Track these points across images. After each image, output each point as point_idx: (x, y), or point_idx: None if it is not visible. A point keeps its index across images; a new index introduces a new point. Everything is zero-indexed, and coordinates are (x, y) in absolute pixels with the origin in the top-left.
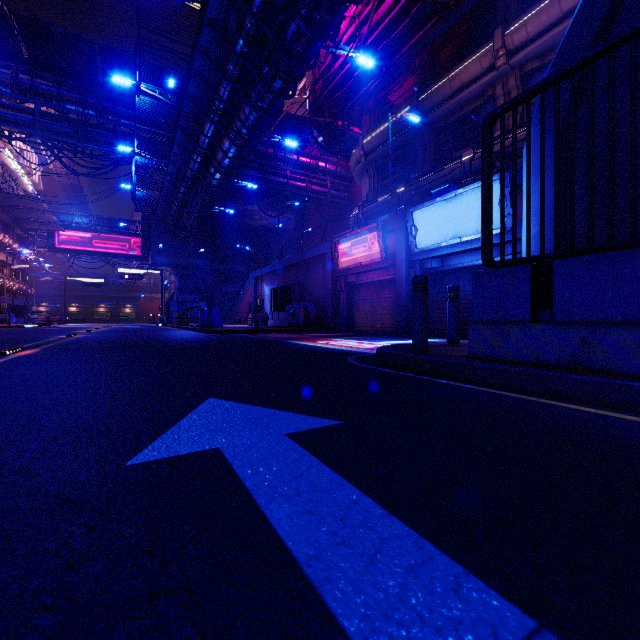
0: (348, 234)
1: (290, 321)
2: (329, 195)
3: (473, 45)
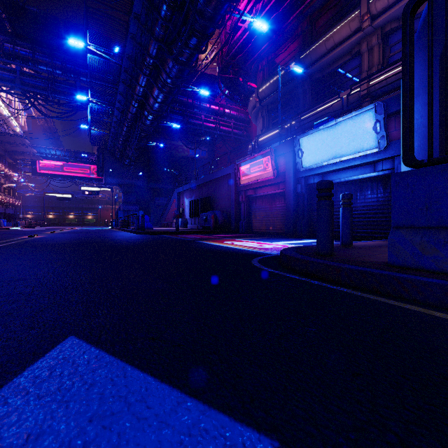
0: (247, 158)
1: (203, 225)
2: (232, 133)
3: (343, 14)
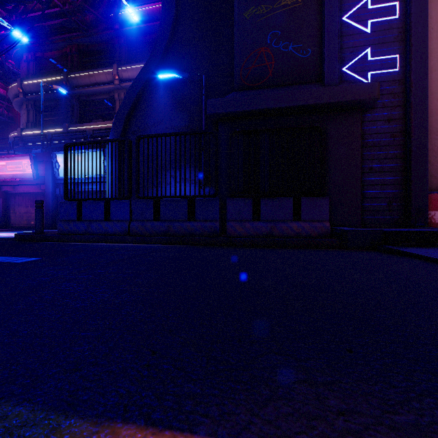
0: (3, 156)
1: None
2: None
3: (104, 62)
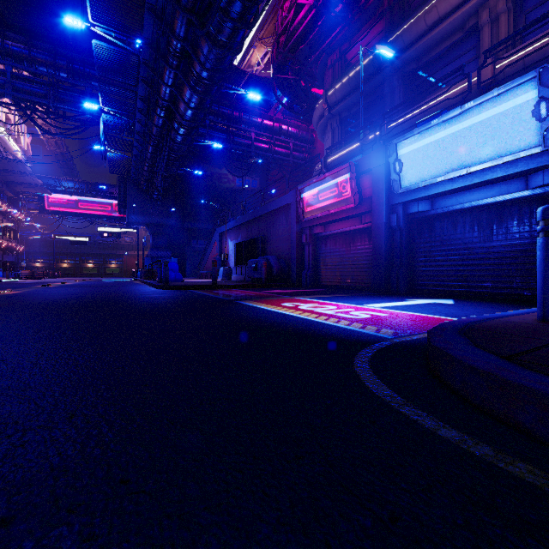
0: (315, 179)
1: (252, 275)
2: (291, 156)
3: None
